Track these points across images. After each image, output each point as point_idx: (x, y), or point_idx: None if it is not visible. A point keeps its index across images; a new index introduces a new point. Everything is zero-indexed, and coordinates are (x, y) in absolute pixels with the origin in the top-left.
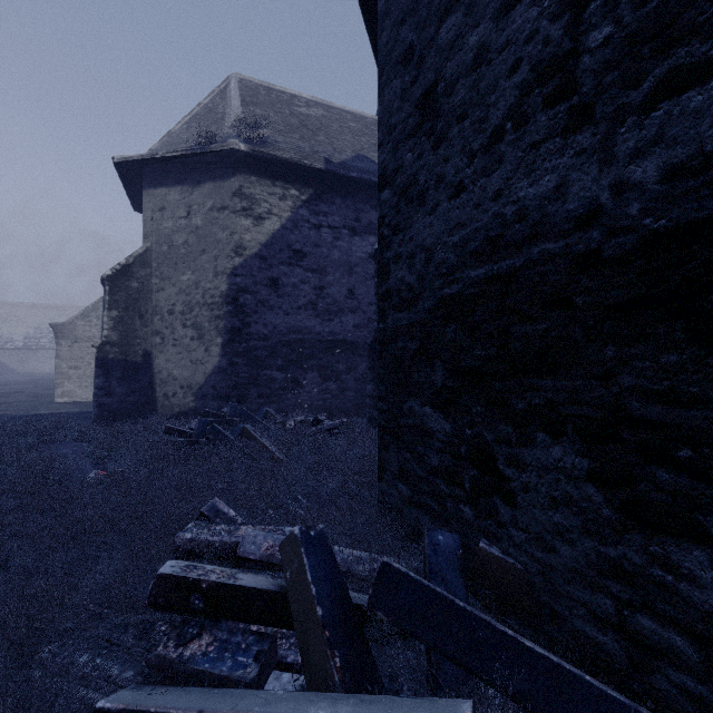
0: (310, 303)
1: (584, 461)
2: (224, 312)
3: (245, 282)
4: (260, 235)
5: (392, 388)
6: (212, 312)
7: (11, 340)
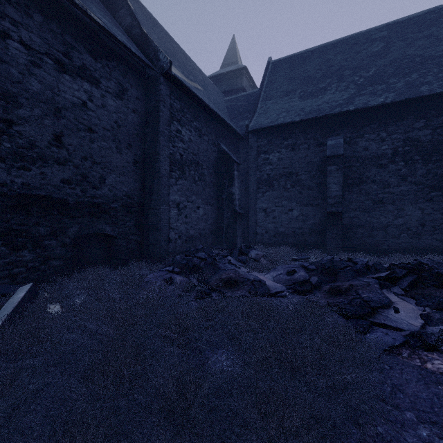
0: None
1: (1, 242)
2: None
3: None
4: None
5: None
6: None
7: None
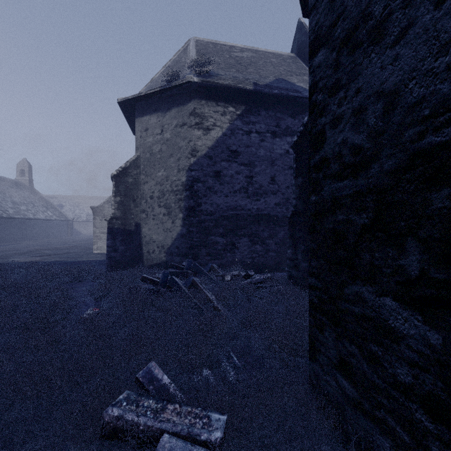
0: (242, 188)
1: None
2: (184, 196)
3: (198, 174)
4: (207, 141)
5: (329, 265)
6: (176, 196)
7: (80, 216)
